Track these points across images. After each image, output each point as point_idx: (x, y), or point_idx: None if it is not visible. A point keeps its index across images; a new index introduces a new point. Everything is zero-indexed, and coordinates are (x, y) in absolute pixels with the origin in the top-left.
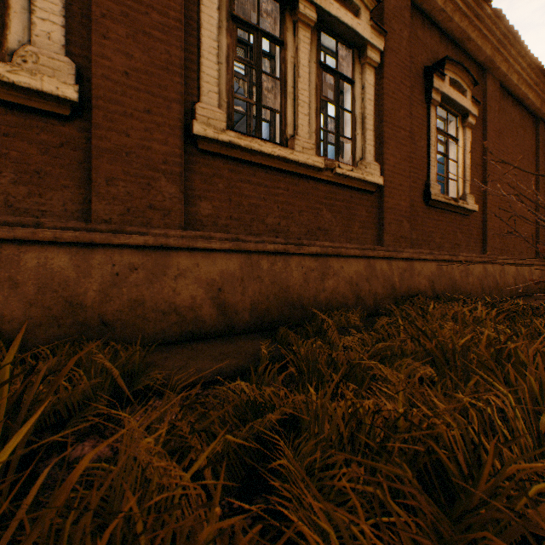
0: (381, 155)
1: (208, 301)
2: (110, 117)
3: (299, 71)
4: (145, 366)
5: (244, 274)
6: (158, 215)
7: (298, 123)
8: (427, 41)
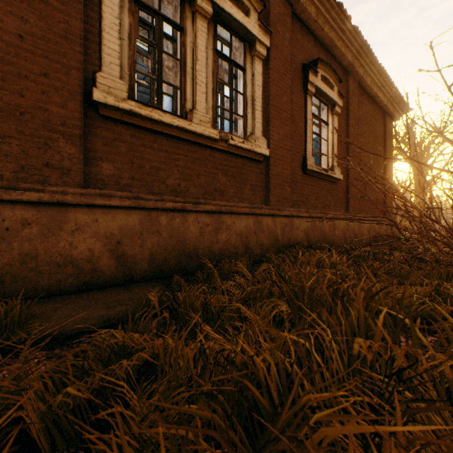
0: (268, 131)
1: (106, 253)
2: (1, 77)
3: (197, 55)
4: (29, 318)
5: (144, 229)
6: (56, 173)
7: (196, 100)
8: (305, 44)
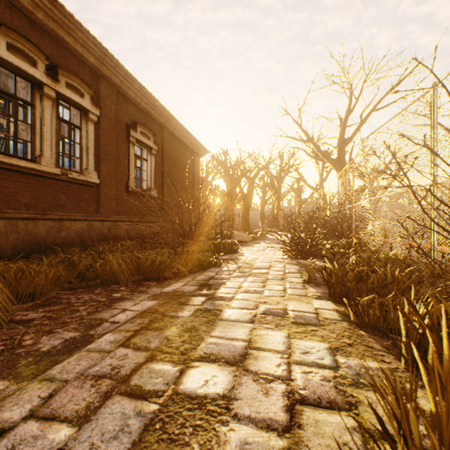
0: (99, 167)
1: None
2: None
3: (45, 122)
4: None
5: (8, 230)
6: None
7: (44, 149)
8: (129, 110)
